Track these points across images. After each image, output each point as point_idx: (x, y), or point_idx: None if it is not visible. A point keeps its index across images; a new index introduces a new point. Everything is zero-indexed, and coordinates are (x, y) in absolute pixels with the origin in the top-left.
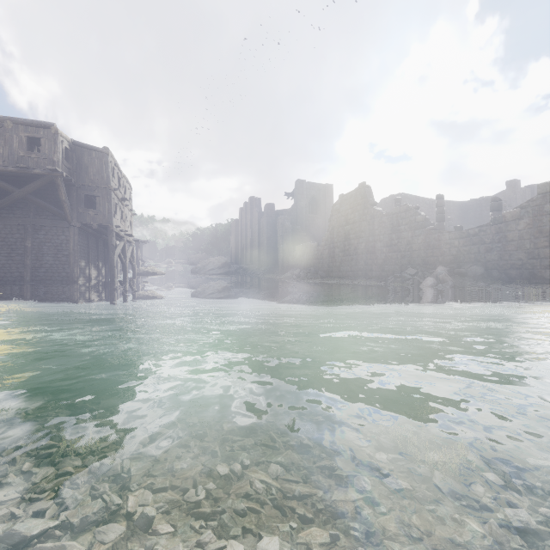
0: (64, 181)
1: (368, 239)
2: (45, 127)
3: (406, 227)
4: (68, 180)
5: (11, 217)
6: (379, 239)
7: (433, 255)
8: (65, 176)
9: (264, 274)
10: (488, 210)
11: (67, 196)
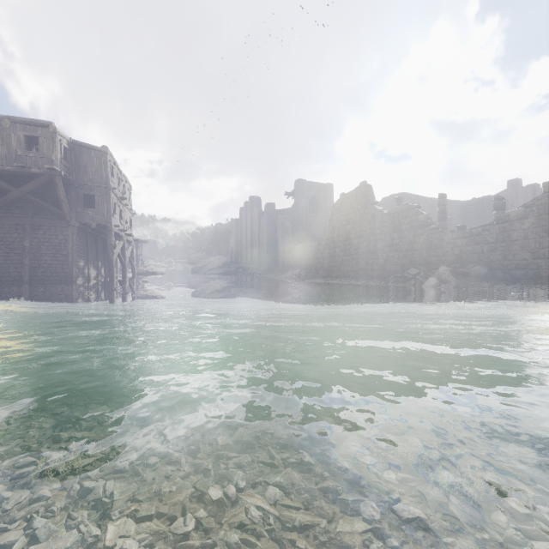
0: (62, 181)
1: (369, 238)
2: (43, 126)
3: (408, 226)
4: (66, 180)
5: (9, 217)
6: (380, 238)
7: (435, 255)
8: (64, 175)
9: (264, 274)
10: (490, 210)
11: (66, 195)
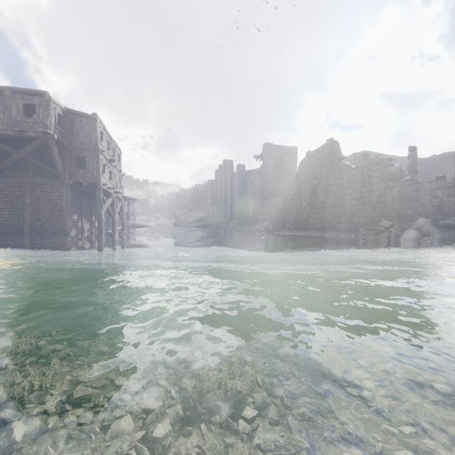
0: (57, 144)
1: (336, 192)
2: (39, 95)
3: (378, 179)
4: (60, 143)
5: (13, 177)
6: (348, 192)
7: (410, 207)
8: (58, 139)
9: (235, 227)
10: (451, 165)
11: (61, 157)
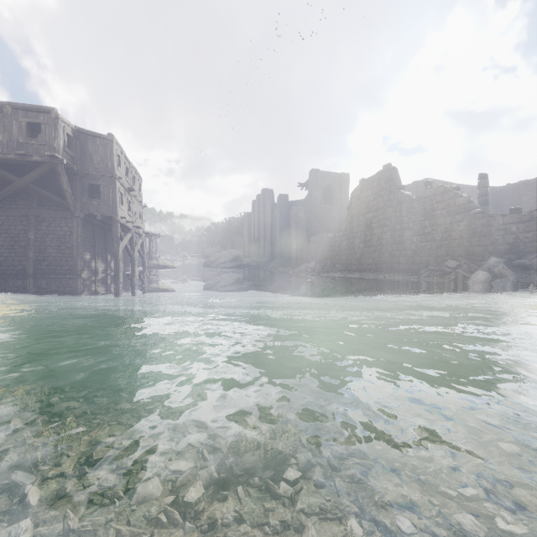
0: (66, 170)
1: (394, 227)
2: (45, 112)
3: (443, 212)
4: (70, 168)
5: (14, 208)
6: (408, 227)
7: (480, 244)
8: (67, 164)
9: (277, 267)
10: (528, 196)
11: (70, 185)
